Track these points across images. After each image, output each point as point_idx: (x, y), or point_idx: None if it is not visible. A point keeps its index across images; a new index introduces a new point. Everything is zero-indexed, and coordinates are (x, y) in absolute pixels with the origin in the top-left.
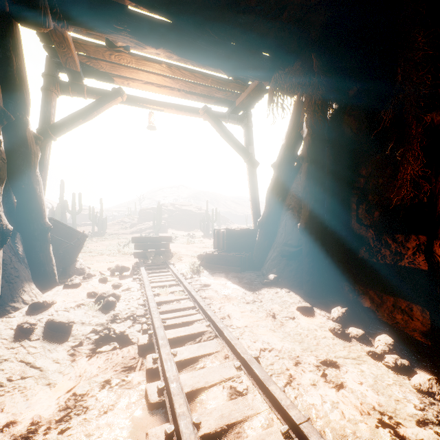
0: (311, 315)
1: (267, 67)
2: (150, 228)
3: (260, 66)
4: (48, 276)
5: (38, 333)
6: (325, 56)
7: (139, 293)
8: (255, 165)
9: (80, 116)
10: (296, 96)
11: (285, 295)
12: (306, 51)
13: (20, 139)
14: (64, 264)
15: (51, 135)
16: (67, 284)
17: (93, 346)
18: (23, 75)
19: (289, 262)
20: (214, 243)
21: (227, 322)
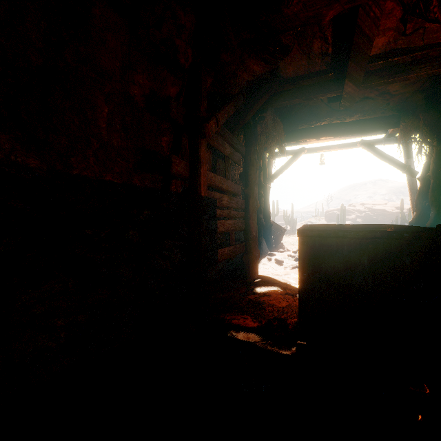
0: None
1: (392, 123)
2: None
3: (386, 125)
4: (271, 246)
5: (273, 262)
6: (433, 111)
7: None
8: (413, 174)
9: (283, 168)
10: None
11: None
12: (416, 112)
13: (264, 189)
14: (275, 243)
15: (271, 180)
16: (278, 251)
17: (291, 268)
18: (266, 166)
19: None
20: None
21: None
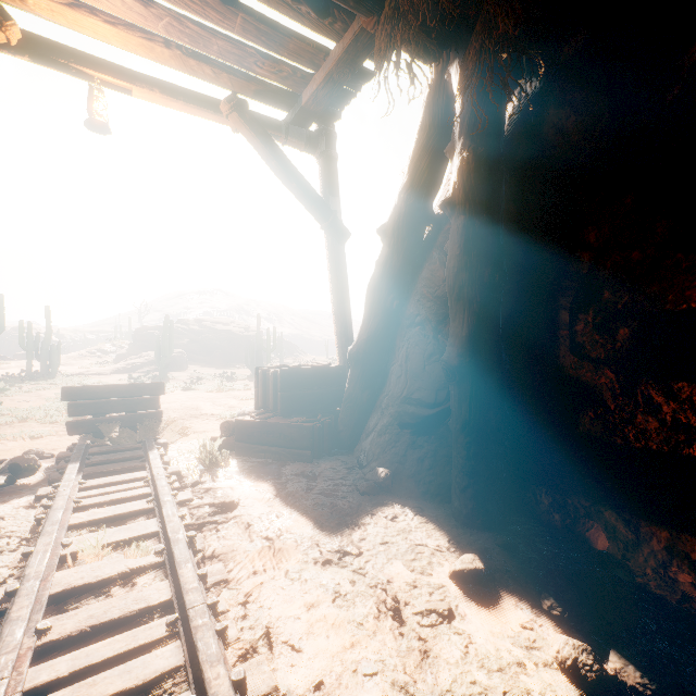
0: (491, 597)
1: None
2: (152, 363)
3: None
4: None
5: None
6: None
7: (16, 559)
8: (342, 236)
9: None
10: (434, 73)
11: (415, 526)
12: None
13: None
14: None
15: None
16: None
17: None
18: None
19: (417, 441)
20: (256, 397)
21: (259, 673)
